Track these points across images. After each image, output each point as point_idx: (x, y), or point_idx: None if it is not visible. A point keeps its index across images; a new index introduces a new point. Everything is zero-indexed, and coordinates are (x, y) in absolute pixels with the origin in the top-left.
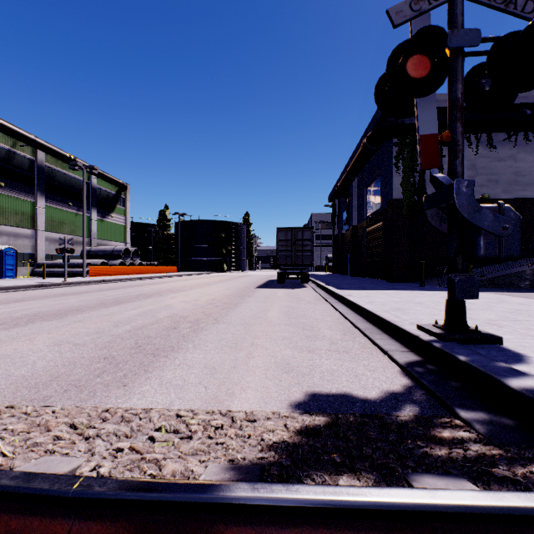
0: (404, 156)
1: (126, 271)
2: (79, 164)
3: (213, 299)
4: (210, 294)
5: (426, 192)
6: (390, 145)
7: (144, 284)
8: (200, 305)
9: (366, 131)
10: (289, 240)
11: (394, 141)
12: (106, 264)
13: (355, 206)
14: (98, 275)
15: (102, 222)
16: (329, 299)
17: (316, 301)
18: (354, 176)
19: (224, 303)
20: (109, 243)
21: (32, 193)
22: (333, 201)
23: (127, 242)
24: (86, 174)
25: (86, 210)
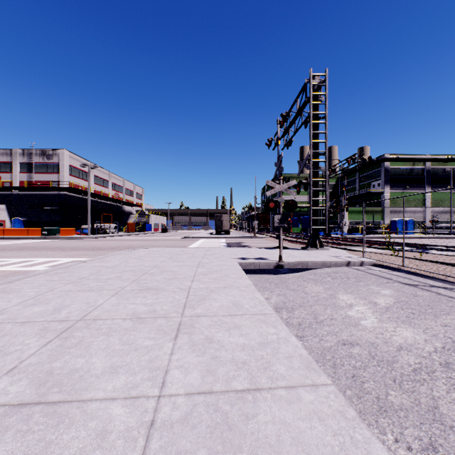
0: None
1: None
2: (447, 169)
3: None
4: None
5: None
6: None
7: None
8: None
9: None
10: None
11: None
12: None
13: None
14: None
15: None
16: None
17: None
18: None
19: None
20: None
21: (422, 187)
22: None
23: None
24: None
25: None
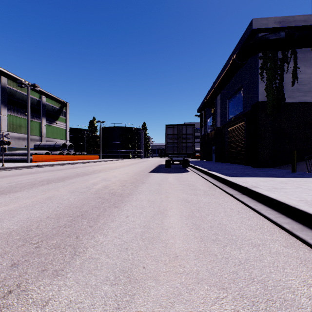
0: (267, 67)
1: (62, 158)
2: (24, 83)
3: (106, 186)
4: (108, 179)
5: (284, 96)
6: (255, 59)
7: (65, 169)
8: (84, 199)
9: (232, 53)
10: (175, 134)
11: (259, 55)
12: (49, 154)
13: (218, 113)
14: (39, 161)
15: (49, 126)
16: (225, 188)
17: (212, 191)
18: (220, 90)
19: (113, 194)
20: (55, 140)
21: None
22: (201, 112)
23: (67, 140)
24: (38, 95)
25: (38, 118)
